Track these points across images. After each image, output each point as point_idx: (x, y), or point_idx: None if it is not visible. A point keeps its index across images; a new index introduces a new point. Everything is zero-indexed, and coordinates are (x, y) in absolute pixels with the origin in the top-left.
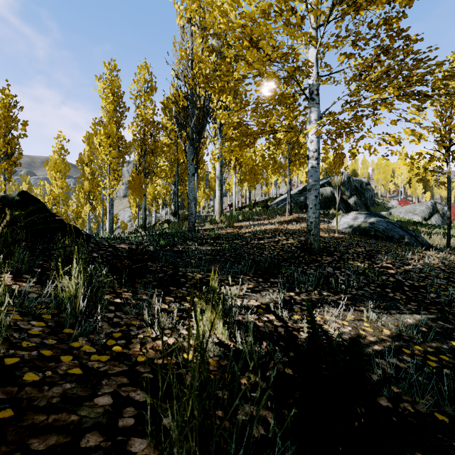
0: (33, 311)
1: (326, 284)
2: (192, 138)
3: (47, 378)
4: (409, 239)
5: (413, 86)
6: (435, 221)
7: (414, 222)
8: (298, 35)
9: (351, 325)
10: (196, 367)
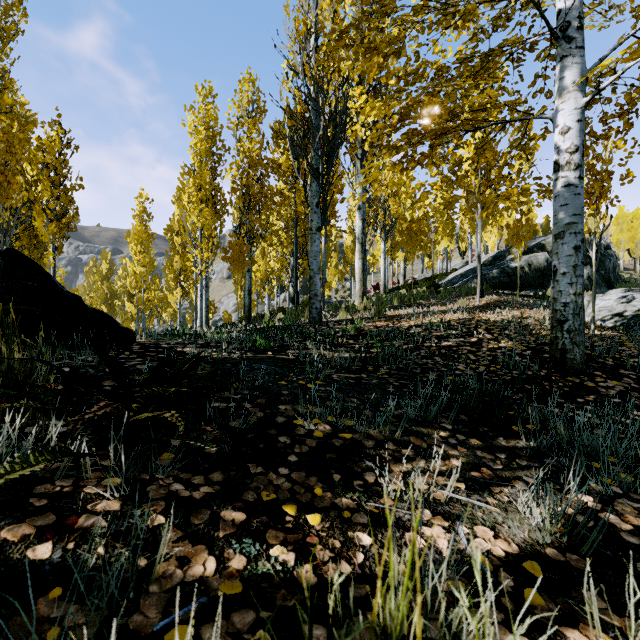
0: None
1: None
2: (316, 168)
3: None
4: None
5: None
6: None
7: None
8: None
9: None
10: None
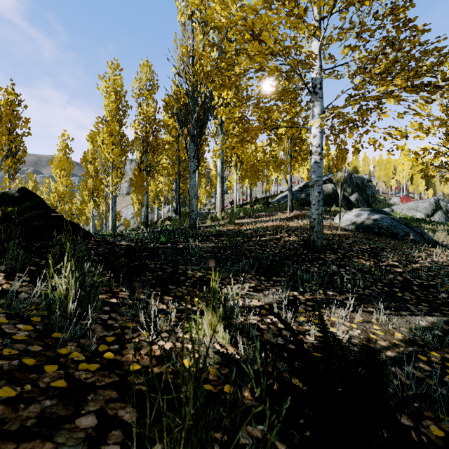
0: (22, 312)
1: (331, 282)
2: (193, 135)
3: (25, 393)
4: (414, 236)
5: (422, 77)
6: (438, 218)
7: (417, 219)
8: (301, 25)
9: (360, 328)
10: (190, 395)
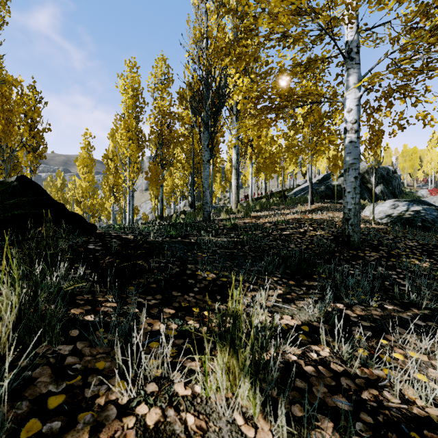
0: None
1: (383, 290)
2: (207, 122)
3: None
4: None
5: None
6: None
7: None
8: None
9: None
10: None
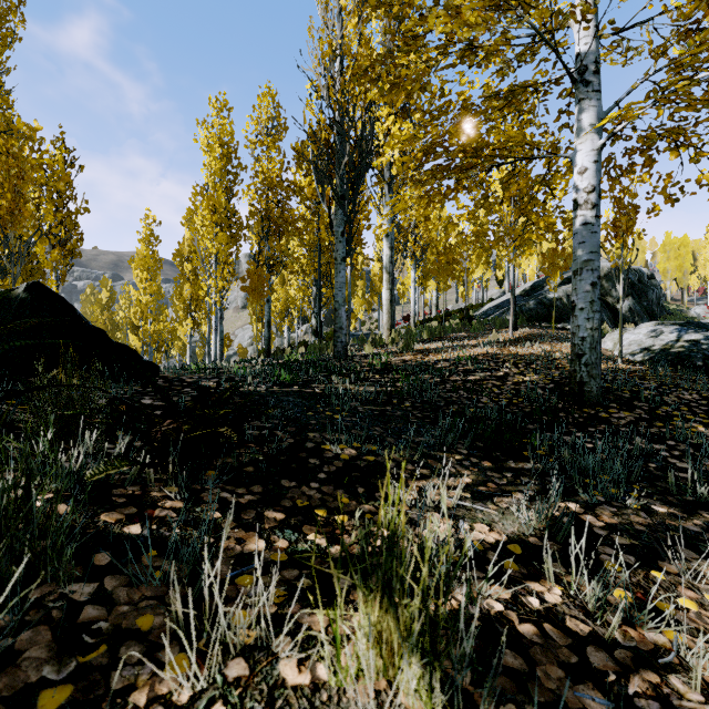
0: None
1: (647, 478)
2: (341, 195)
3: None
4: None
5: None
6: None
7: None
8: None
9: None
10: None
